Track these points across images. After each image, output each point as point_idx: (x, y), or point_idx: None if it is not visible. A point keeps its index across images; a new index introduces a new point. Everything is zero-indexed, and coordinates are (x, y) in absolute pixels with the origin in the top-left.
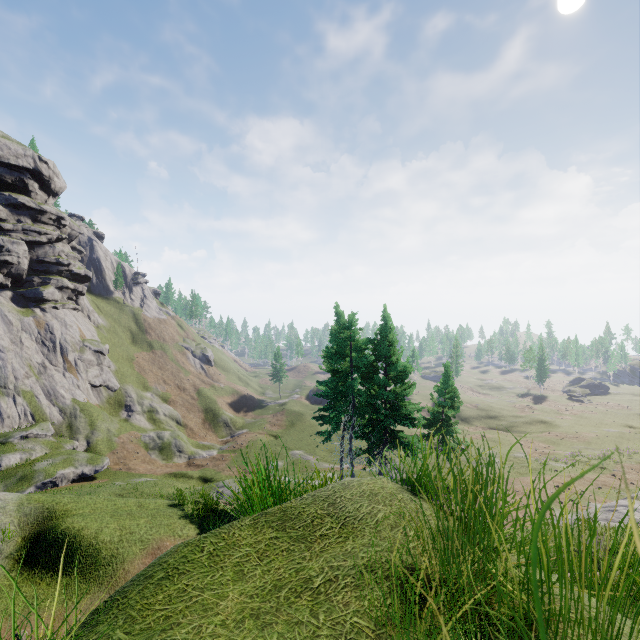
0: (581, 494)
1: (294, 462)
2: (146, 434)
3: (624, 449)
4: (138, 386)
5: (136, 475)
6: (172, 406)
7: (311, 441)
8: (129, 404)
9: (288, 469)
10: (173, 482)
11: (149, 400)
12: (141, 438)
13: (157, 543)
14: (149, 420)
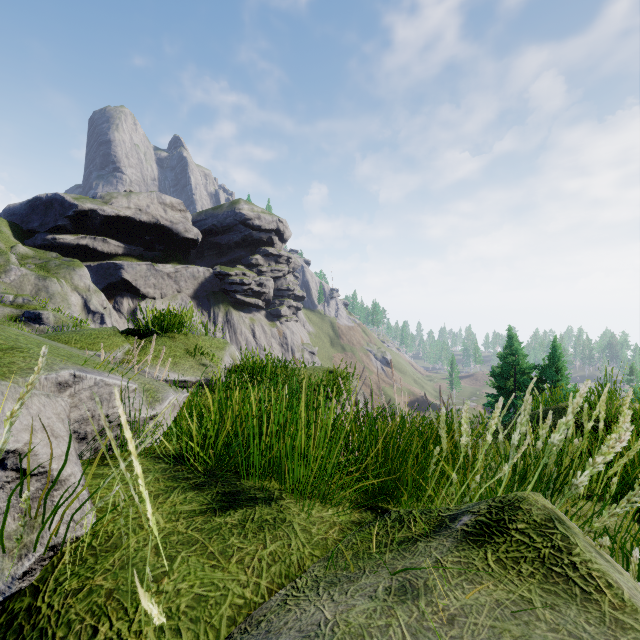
0: None
1: None
2: None
3: None
4: None
5: None
6: None
7: None
8: None
9: None
10: None
11: None
12: None
13: None
14: None
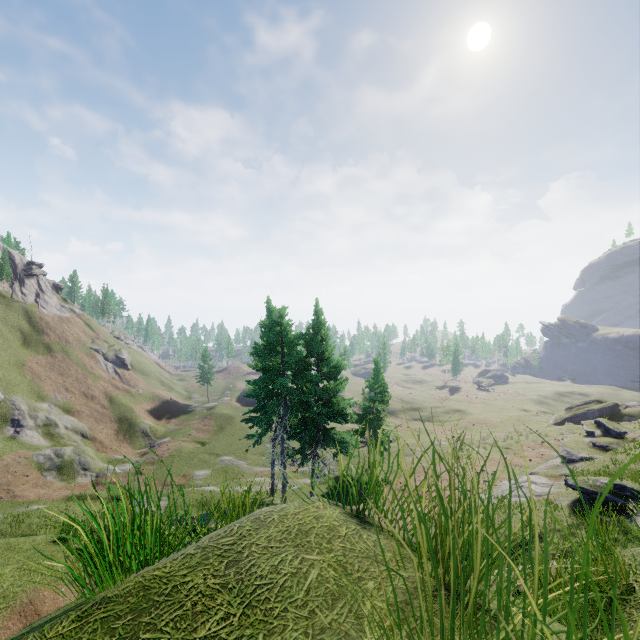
0: (492, 474)
1: (223, 469)
2: (40, 452)
3: (522, 430)
4: (30, 396)
5: (24, 503)
6: (76, 417)
7: (242, 445)
8: (17, 418)
9: (216, 477)
10: (74, 507)
11: (45, 412)
12: (33, 458)
13: (29, 596)
14: (45, 435)
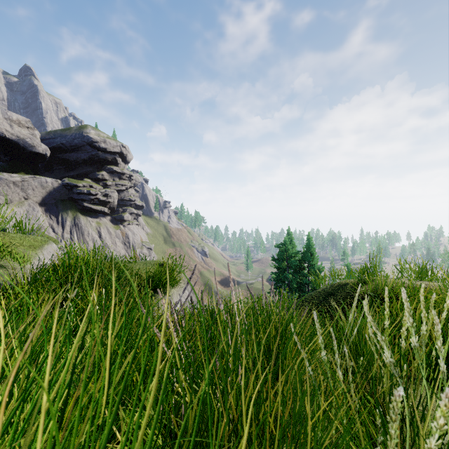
0: None
1: None
2: None
3: None
4: None
5: None
6: None
7: None
8: None
9: None
10: None
11: None
12: None
13: None
14: None
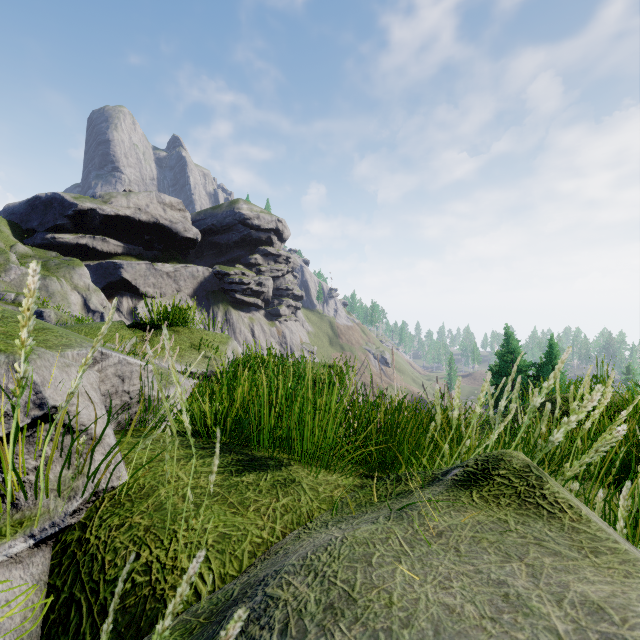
0: None
1: None
2: None
3: None
4: None
5: None
6: None
7: None
8: None
9: None
10: None
11: None
12: None
13: None
14: None
